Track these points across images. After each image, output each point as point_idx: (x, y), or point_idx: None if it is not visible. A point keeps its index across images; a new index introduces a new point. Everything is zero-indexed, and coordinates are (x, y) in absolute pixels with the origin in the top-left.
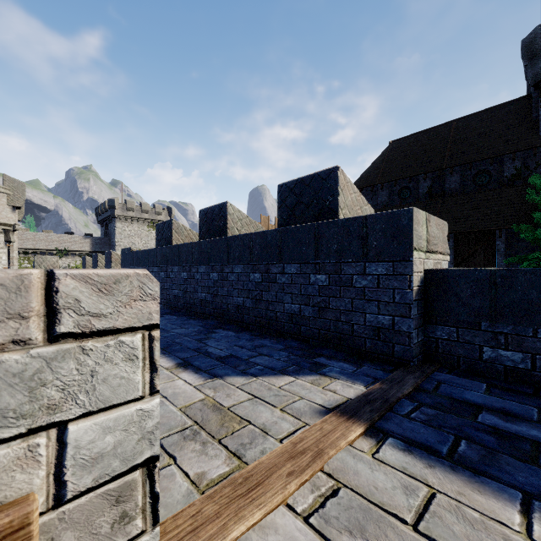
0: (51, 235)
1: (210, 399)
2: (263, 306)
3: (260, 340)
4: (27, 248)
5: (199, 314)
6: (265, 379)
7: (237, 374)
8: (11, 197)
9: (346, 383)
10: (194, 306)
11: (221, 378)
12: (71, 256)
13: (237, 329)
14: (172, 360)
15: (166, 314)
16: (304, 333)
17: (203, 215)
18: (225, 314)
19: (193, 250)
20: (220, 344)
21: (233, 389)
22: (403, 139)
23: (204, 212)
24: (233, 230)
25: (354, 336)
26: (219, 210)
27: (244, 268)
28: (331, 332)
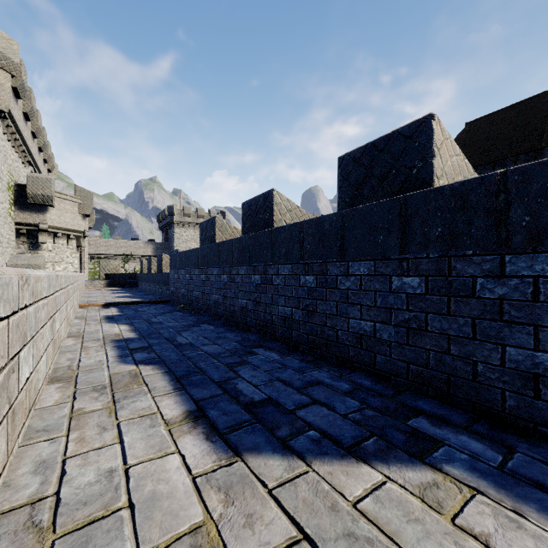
0: (120, 241)
1: (216, 519)
2: (317, 320)
3: (314, 370)
4: (100, 254)
5: (239, 325)
6: (323, 466)
7: (275, 447)
8: (81, 206)
9: (498, 504)
10: (235, 314)
11: (246, 454)
12: (136, 260)
13: (284, 348)
14: (182, 402)
15: (205, 322)
16: (381, 365)
17: (246, 208)
18: (269, 326)
19: (234, 248)
20: (256, 374)
21: (263, 493)
22: (484, 118)
23: (248, 204)
24: (281, 223)
25: (478, 383)
26: (264, 200)
27: (293, 268)
28: (431, 370)
